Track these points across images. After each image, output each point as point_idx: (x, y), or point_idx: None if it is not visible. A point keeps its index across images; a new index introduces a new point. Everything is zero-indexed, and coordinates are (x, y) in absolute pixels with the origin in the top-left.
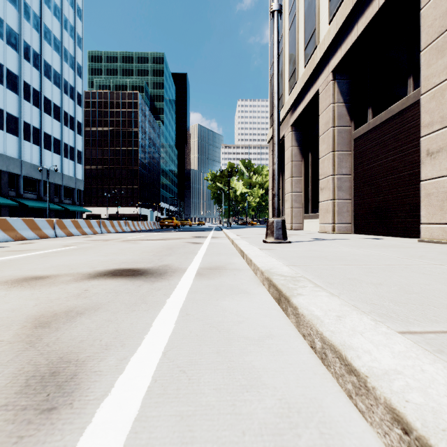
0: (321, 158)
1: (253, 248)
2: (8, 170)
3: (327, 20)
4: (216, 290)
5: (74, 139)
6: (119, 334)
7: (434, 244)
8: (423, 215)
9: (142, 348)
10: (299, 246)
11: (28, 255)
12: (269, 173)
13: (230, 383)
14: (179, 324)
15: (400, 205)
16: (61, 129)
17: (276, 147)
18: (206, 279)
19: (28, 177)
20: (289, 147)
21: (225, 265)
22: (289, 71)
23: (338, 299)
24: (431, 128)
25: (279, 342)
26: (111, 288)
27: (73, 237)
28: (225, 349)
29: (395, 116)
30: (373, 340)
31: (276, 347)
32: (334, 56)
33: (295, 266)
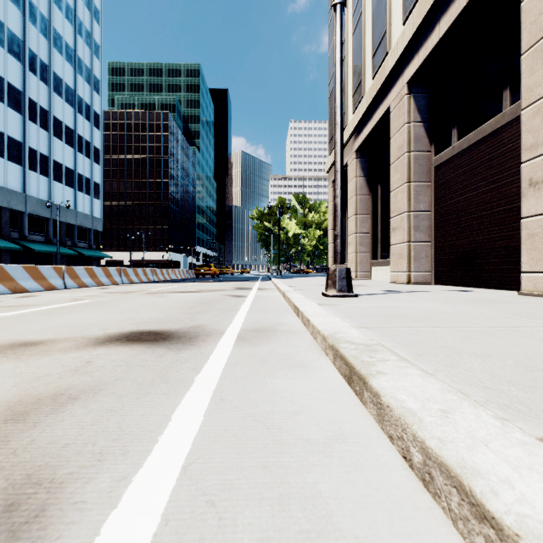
0: (393, 190)
1: (311, 303)
2: (10, 207)
3: (400, 20)
4: (262, 363)
5: (90, 169)
6: (123, 433)
7: (539, 298)
8: (524, 261)
9: (153, 459)
10: (368, 301)
11: (24, 312)
12: (329, 210)
13: (285, 526)
14: (210, 416)
15: (493, 249)
16: (75, 157)
17: (339, 175)
18: (250, 345)
19: (35, 214)
20: (353, 178)
21: (274, 325)
22: (353, 84)
23: (436, 381)
24: (535, 152)
25: (354, 448)
26: (122, 359)
27: (87, 288)
28: (276, 461)
29: (487, 138)
30: (508, 457)
31: (351, 457)
32: (410, 64)
33: (367, 328)
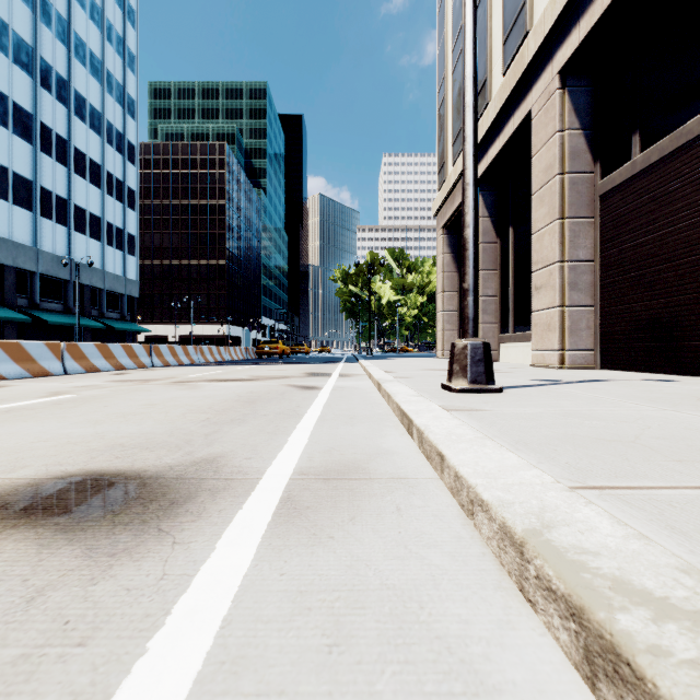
0: (537, 232)
1: (431, 406)
2: (16, 265)
3: None
4: (331, 656)
5: (123, 216)
6: None
7: None
8: None
9: None
10: (529, 401)
11: None
12: (438, 266)
13: None
14: None
15: None
16: (102, 200)
17: (472, 190)
18: (304, 538)
19: (49, 275)
20: None
21: (366, 459)
22: None
23: None
24: None
25: None
26: None
27: (96, 373)
28: None
29: (694, 143)
30: None
31: None
32: (565, 44)
33: (603, 493)
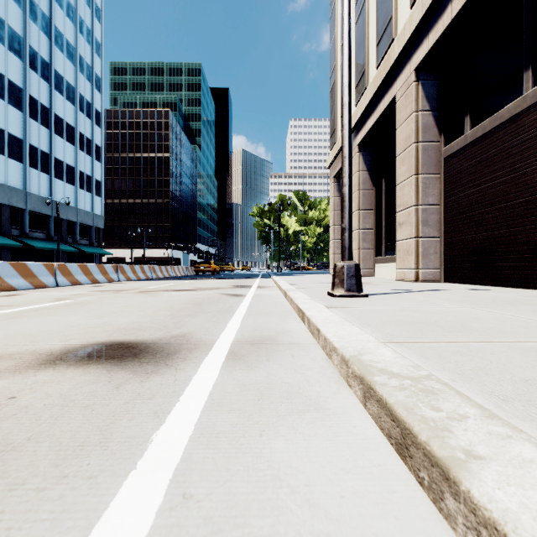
0: (400, 183)
1: (317, 305)
2: (10, 204)
3: (408, 4)
4: (259, 401)
5: (91, 166)
6: None
7: None
8: None
9: None
10: (382, 303)
11: None
12: (330, 206)
13: None
14: None
15: (512, 244)
16: (76, 154)
17: (347, 161)
18: (243, 367)
19: (35, 212)
20: (356, 172)
21: (275, 334)
22: (356, 75)
23: None
24: None
25: None
26: (61, 393)
27: (79, 286)
28: None
29: (505, 124)
30: None
31: None
32: (418, 50)
33: (398, 344)
